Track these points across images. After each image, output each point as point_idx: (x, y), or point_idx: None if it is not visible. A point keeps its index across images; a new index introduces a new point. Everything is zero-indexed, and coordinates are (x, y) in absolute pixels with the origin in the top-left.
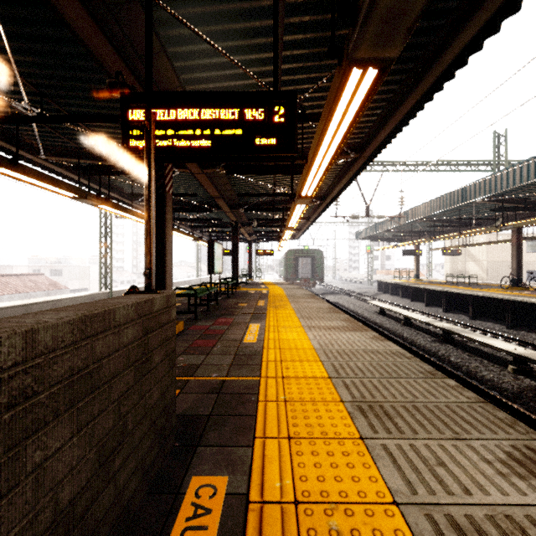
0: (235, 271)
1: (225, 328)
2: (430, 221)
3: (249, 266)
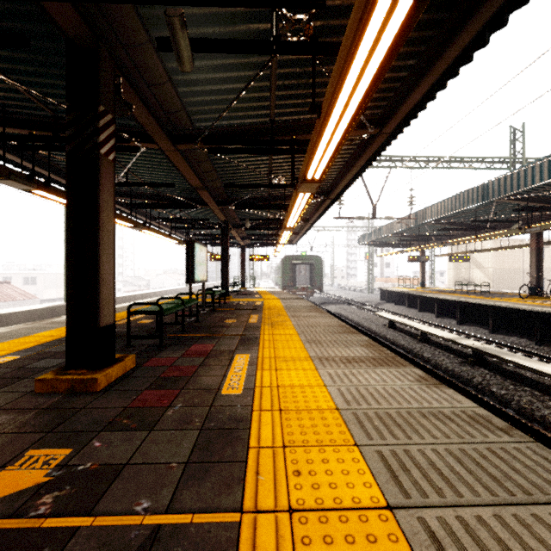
0: (225, 279)
1: (199, 363)
2: (440, 224)
3: (242, 273)
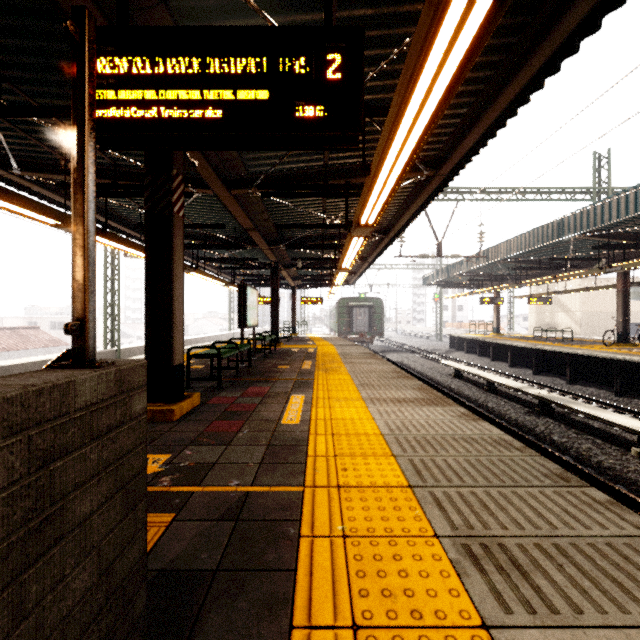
0: (275, 324)
1: (258, 402)
2: (515, 262)
3: (292, 318)
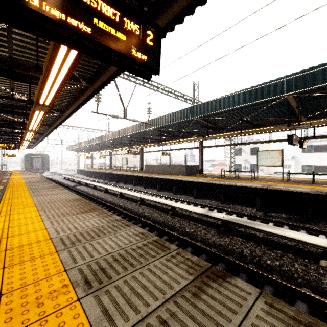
0: None
1: None
2: (88, 147)
3: None
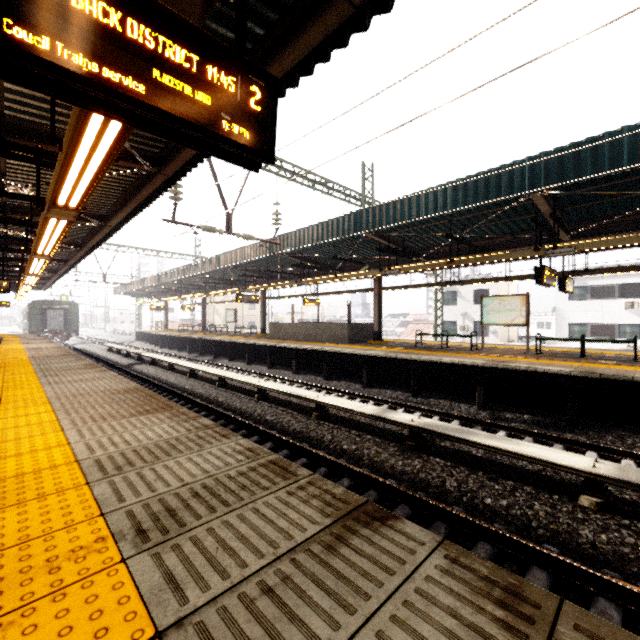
0: None
1: None
2: (158, 288)
3: None
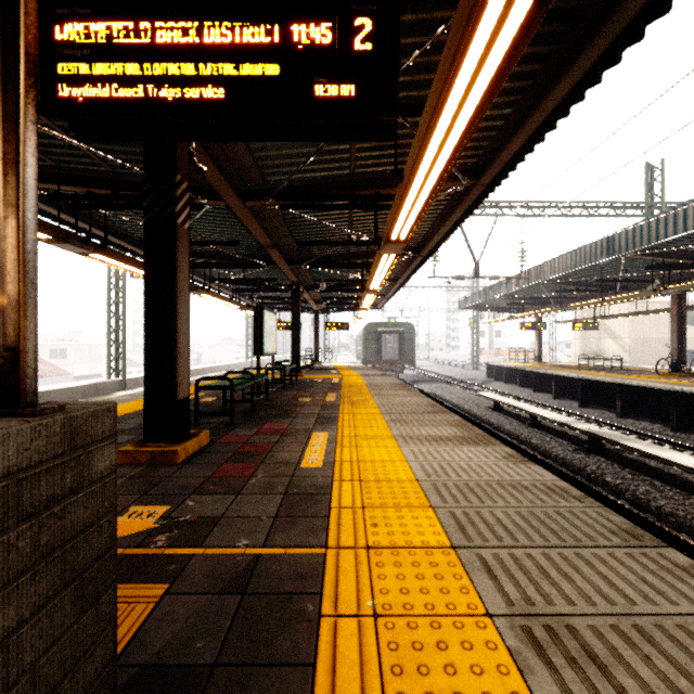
0: (296, 352)
1: (275, 440)
2: (559, 284)
3: (315, 345)
